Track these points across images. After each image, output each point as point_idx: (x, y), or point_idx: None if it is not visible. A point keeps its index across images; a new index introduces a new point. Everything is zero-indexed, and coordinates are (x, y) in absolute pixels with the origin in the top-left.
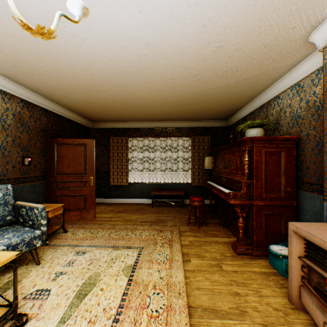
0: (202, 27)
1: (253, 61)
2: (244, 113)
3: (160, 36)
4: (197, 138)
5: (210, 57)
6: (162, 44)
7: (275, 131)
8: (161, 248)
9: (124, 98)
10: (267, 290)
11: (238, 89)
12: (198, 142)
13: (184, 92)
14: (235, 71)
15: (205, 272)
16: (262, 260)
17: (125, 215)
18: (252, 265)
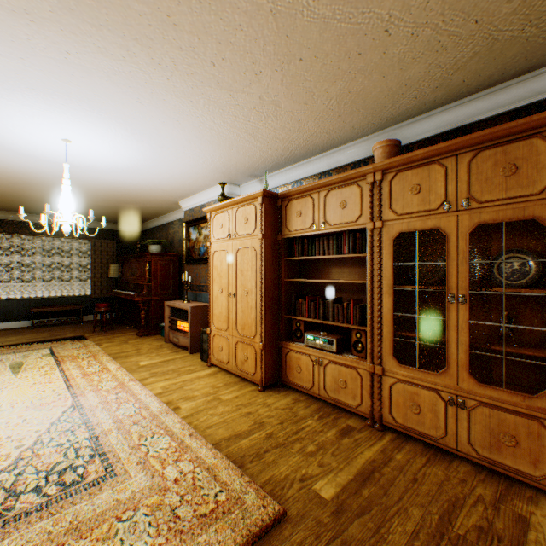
0: (116, 187)
1: (152, 202)
2: (153, 225)
3: (83, 182)
4: (100, 242)
5: (120, 195)
6: (82, 184)
7: (172, 247)
8: (73, 345)
9: (6, 193)
10: (156, 342)
11: (144, 210)
12: (102, 247)
13: (91, 203)
14: (140, 203)
15: (117, 345)
16: (158, 335)
17: None
18: (150, 338)
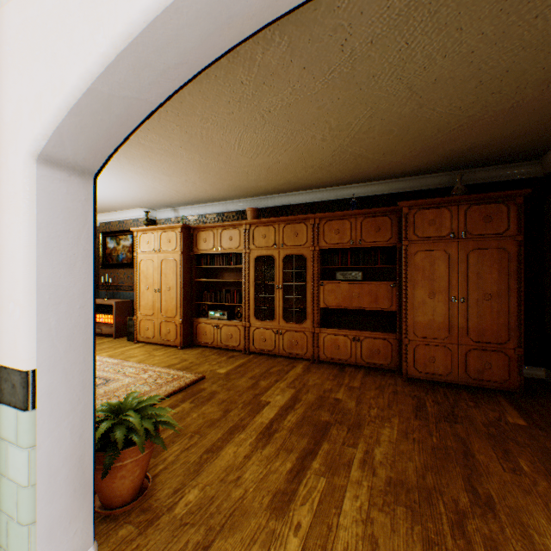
0: None
1: None
2: None
3: None
4: None
5: None
6: None
7: None
8: None
9: None
10: None
11: None
12: None
13: None
14: None
15: None
16: None
17: None
18: None
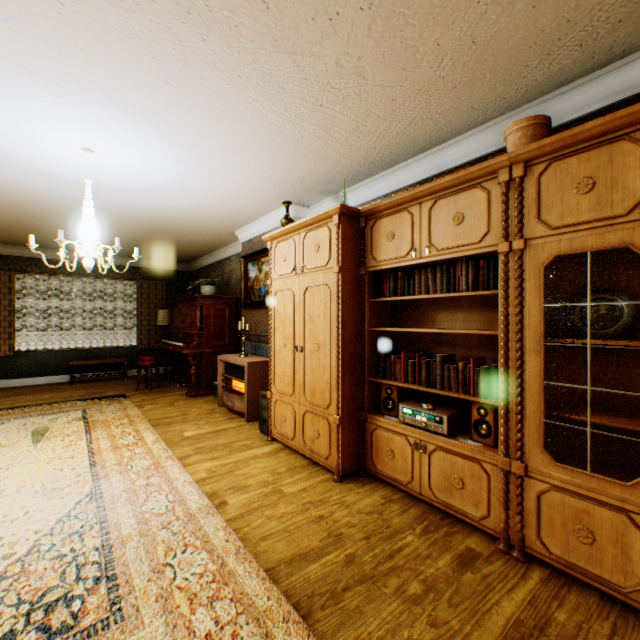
0: (158, 214)
1: (203, 233)
2: (207, 262)
3: (119, 209)
4: (148, 284)
5: (165, 225)
6: (119, 212)
7: (229, 289)
8: (110, 406)
9: (37, 226)
10: (207, 405)
11: (195, 244)
12: (149, 289)
13: (134, 236)
14: (189, 235)
15: (160, 408)
16: (211, 396)
17: (26, 397)
18: (201, 399)
